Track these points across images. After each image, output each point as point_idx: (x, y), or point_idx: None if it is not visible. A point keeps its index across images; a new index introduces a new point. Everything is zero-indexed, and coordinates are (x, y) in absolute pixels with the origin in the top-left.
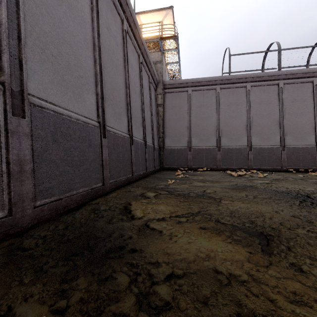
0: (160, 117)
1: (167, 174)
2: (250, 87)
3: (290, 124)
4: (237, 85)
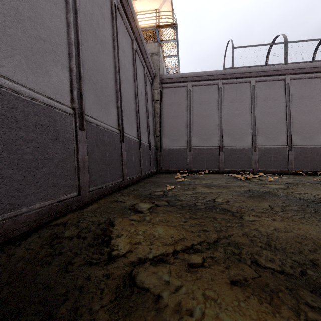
0: (157, 114)
1: (164, 177)
2: (255, 83)
3: (297, 122)
4: (241, 80)
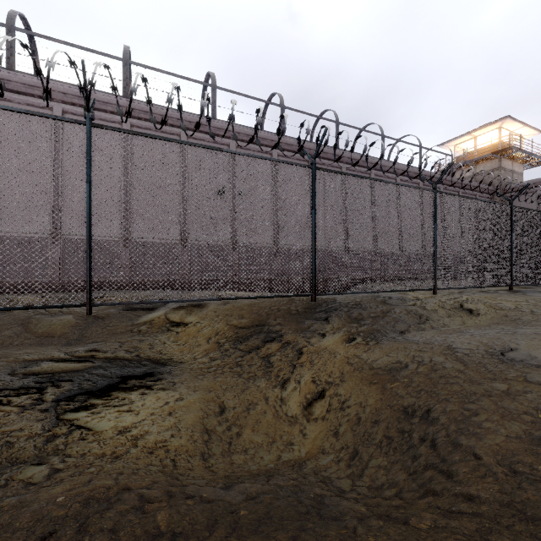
0: None
1: None
2: None
3: None
4: None
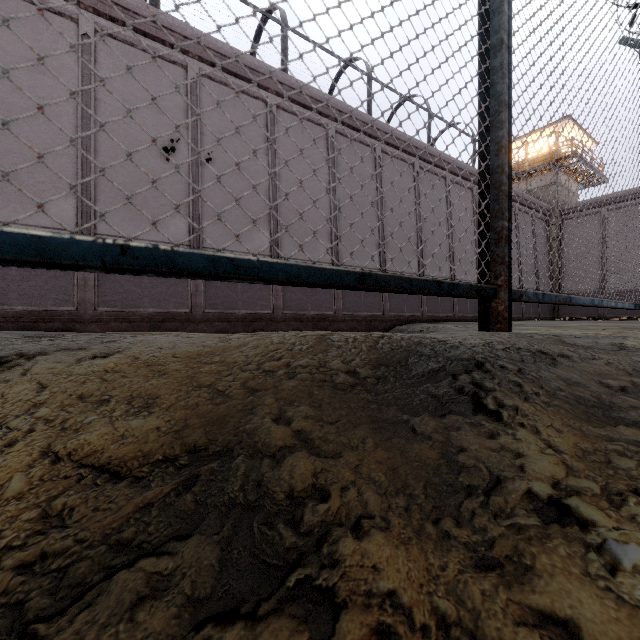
0: (553, 253)
1: None
2: None
3: None
4: None
